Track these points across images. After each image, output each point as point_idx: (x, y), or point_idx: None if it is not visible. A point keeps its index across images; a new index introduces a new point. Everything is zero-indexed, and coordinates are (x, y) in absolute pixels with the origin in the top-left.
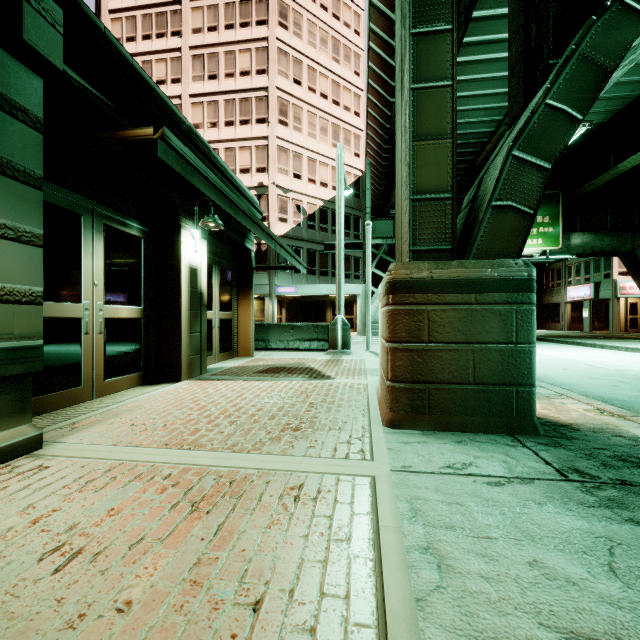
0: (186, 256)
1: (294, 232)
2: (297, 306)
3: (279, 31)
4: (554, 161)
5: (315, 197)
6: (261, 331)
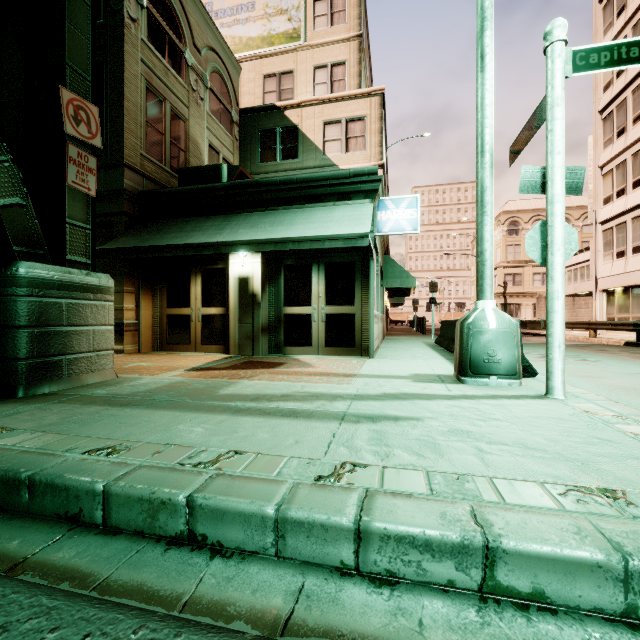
0: (235, 271)
1: None
2: None
3: None
4: None
5: None
6: None
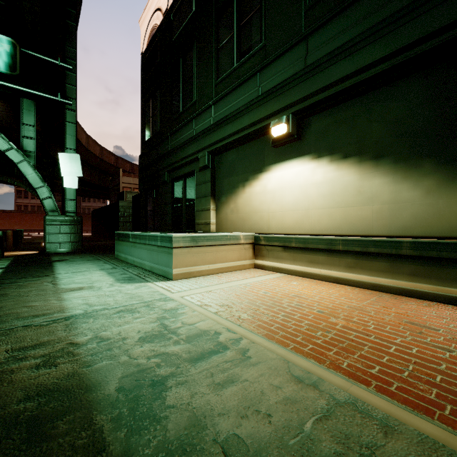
0: None
1: None
2: None
3: None
4: None
5: None
6: None
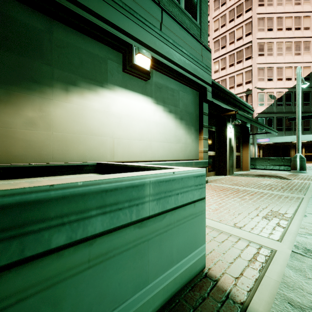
0: (228, 135)
1: (267, 109)
2: (269, 148)
3: (258, 9)
4: None
5: (282, 88)
6: (251, 161)
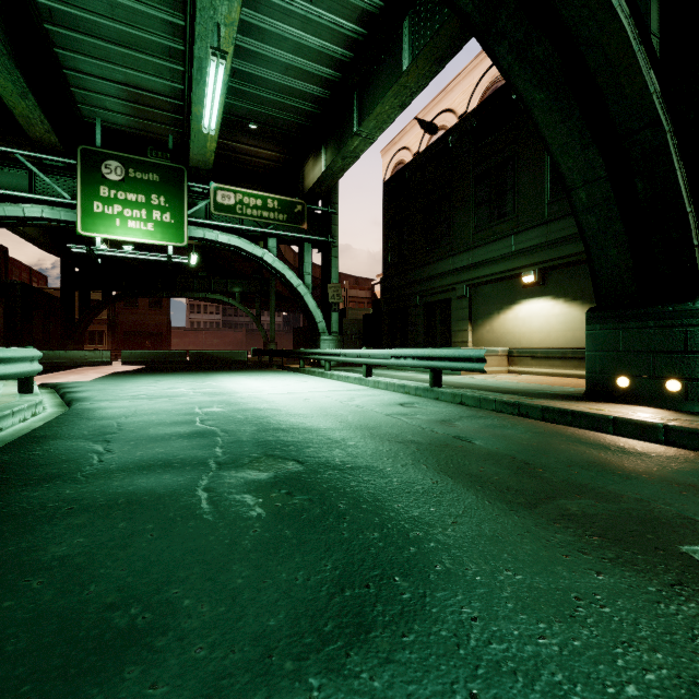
0: None
1: None
2: None
3: None
4: (589, 246)
5: None
6: None
